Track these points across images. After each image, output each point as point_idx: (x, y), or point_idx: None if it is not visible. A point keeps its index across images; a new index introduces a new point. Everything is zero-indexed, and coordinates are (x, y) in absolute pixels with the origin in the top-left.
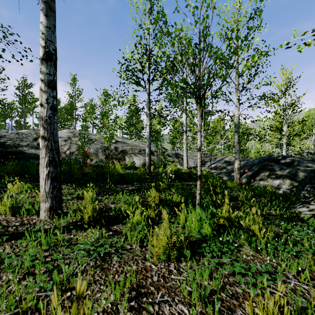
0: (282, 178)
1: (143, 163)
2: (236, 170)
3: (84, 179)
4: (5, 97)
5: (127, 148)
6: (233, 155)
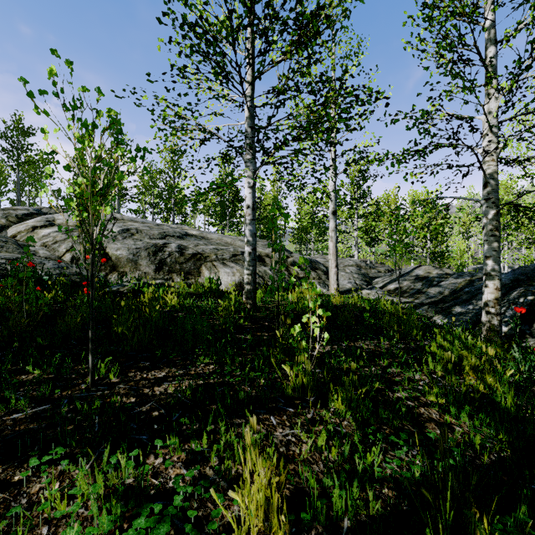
0: None
1: (241, 281)
2: (490, 306)
3: (30, 347)
4: None
5: (206, 248)
6: (412, 264)
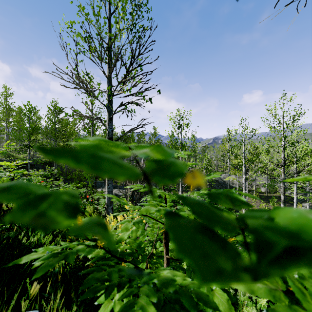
0: (310, 203)
1: (265, 191)
2: None
3: None
4: (197, 151)
5: (258, 184)
6: None
